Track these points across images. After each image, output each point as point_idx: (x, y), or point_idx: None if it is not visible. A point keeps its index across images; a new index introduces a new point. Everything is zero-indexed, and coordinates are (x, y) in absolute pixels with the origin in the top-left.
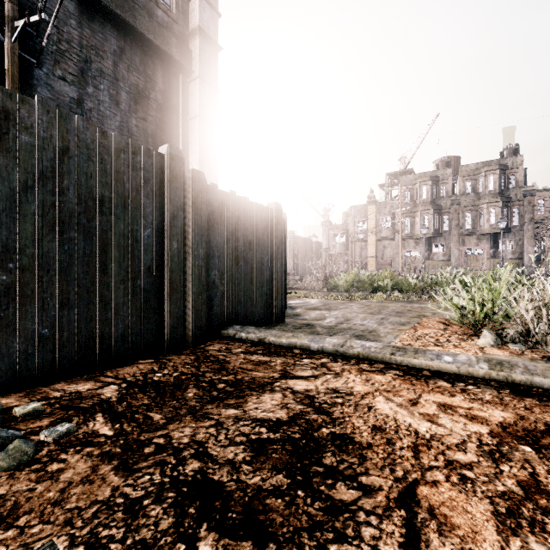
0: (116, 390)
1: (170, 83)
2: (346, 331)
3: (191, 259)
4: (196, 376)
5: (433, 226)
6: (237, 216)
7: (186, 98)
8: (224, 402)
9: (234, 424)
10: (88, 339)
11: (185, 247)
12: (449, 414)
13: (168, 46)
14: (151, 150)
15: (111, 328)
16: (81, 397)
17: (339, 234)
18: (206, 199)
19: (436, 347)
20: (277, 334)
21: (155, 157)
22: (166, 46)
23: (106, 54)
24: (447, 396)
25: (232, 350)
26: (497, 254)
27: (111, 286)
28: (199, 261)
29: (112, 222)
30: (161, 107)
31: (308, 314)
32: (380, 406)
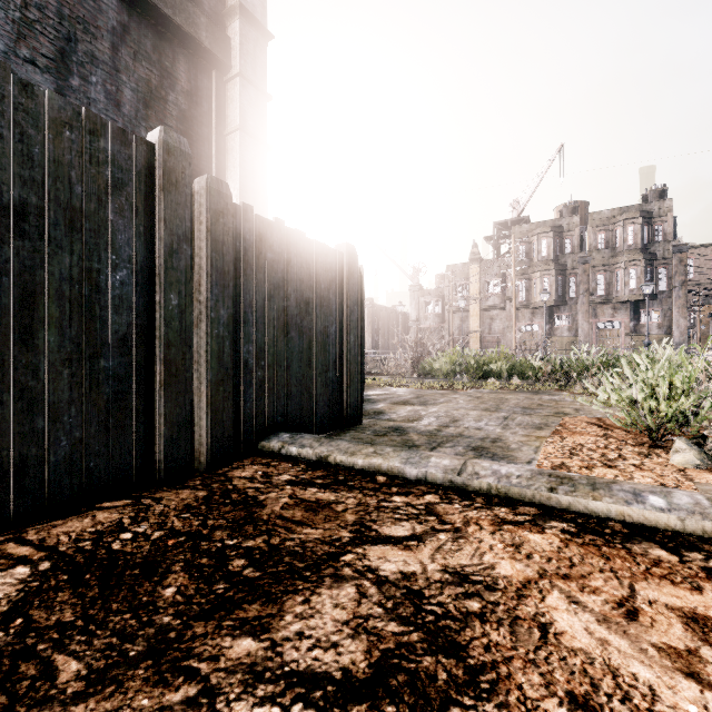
0: (21, 581)
1: (198, 82)
2: (457, 439)
3: (204, 324)
4: (195, 540)
5: (556, 291)
6: (286, 259)
7: (221, 104)
8: (234, 615)
9: (241, 697)
10: None
11: (195, 305)
12: None
13: (195, 28)
14: (128, 133)
15: (42, 448)
16: None
17: (432, 301)
18: (232, 228)
19: (608, 470)
20: (348, 449)
21: (135, 146)
22: (191, 28)
23: (100, 32)
24: (686, 590)
25: (273, 477)
26: (638, 329)
27: (42, 370)
28: (220, 329)
29: (44, 252)
30: (185, 115)
31: (396, 412)
32: (563, 622)
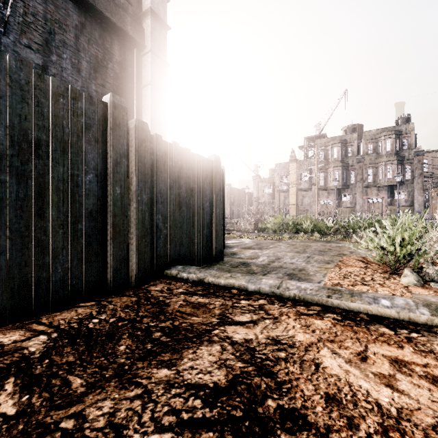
0: (43, 342)
1: (126, 56)
2: (279, 269)
3: (134, 204)
4: (133, 323)
5: (342, 180)
6: (180, 165)
7: (139, 69)
8: (157, 358)
9: (164, 394)
10: (21, 284)
11: (129, 192)
12: (406, 375)
13: (124, 24)
14: (93, 98)
15: (48, 273)
16: (1, 352)
17: (266, 186)
18: (150, 148)
19: (364, 286)
20: (216, 275)
21: (97, 105)
22: (122, 24)
23: (68, 28)
24: (395, 348)
25: (173, 290)
26: (393, 202)
27: (48, 230)
28: (143, 206)
29: (49, 166)
30: (118, 76)
31: (244, 253)
32: (327, 362)
